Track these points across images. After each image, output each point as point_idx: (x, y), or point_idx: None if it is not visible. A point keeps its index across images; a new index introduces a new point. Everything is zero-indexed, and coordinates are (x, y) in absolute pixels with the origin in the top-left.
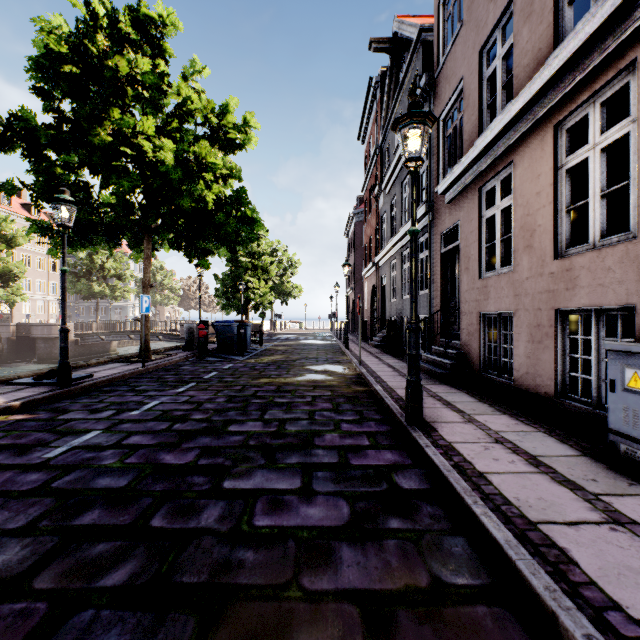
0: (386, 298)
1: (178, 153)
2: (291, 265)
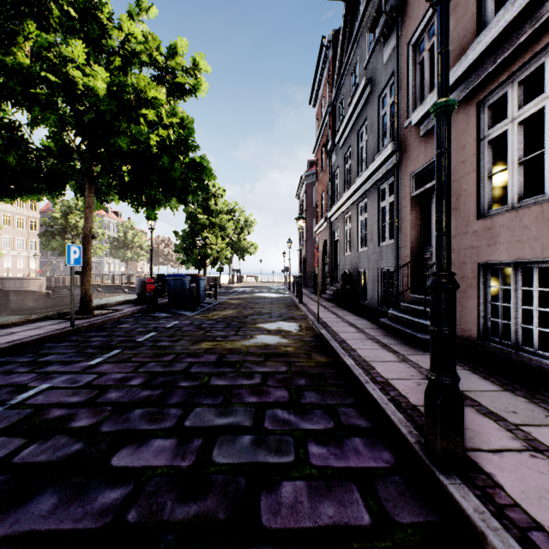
0: (339, 252)
1: (112, 84)
2: (247, 224)
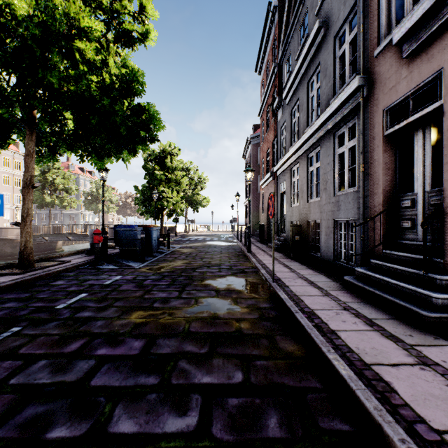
0: (286, 203)
1: (37, 7)
2: (201, 181)
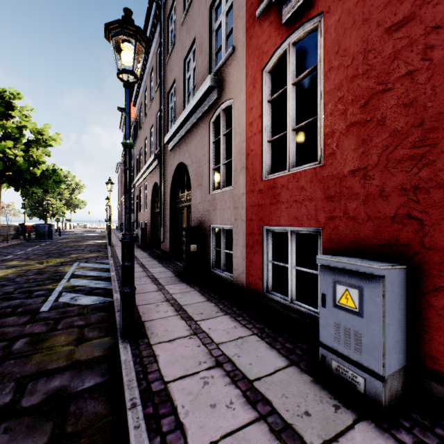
0: None
1: (25, 156)
2: (78, 187)
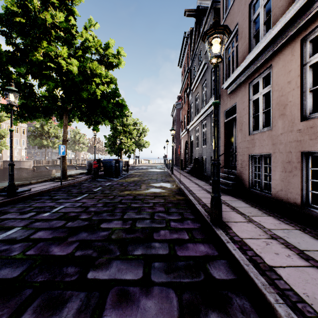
0: (193, 147)
1: (80, 67)
2: (144, 131)
